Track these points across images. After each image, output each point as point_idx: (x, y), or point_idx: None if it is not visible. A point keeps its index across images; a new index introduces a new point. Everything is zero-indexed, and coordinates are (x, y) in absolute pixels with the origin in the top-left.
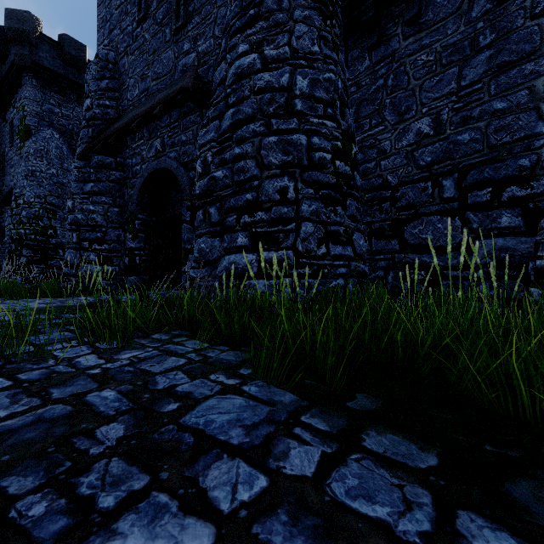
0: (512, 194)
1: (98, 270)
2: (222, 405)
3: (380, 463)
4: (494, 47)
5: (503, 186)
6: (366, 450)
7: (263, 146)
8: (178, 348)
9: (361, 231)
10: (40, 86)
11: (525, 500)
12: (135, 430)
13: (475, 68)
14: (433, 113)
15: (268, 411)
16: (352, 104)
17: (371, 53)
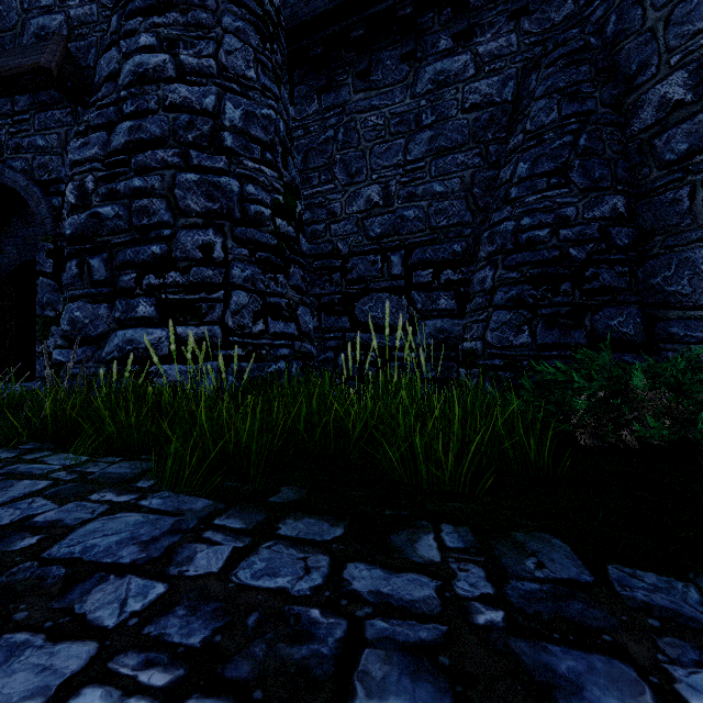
0: (449, 277)
1: None
2: (109, 526)
3: (291, 545)
4: (434, 129)
5: (441, 269)
6: (280, 537)
7: (179, 184)
8: (35, 468)
9: (308, 305)
10: None
11: (401, 544)
12: None
13: (419, 145)
14: (383, 182)
15: (173, 522)
16: (299, 151)
17: (321, 96)
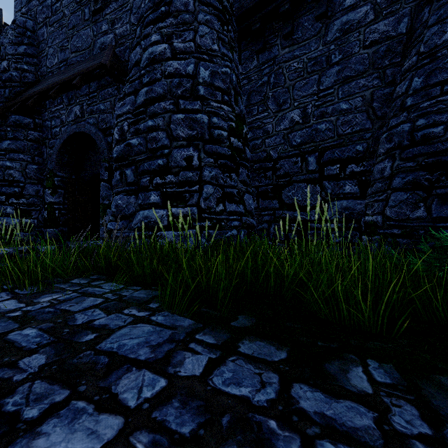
0: (352, 169)
1: (15, 223)
2: (133, 332)
3: (248, 361)
4: (341, 64)
5: (347, 164)
6: (240, 354)
7: (173, 121)
8: (96, 290)
9: (251, 193)
10: None
11: (335, 372)
12: (56, 358)
13: (329, 77)
14: (302, 107)
15: (170, 334)
16: (244, 93)
17: (259, 55)
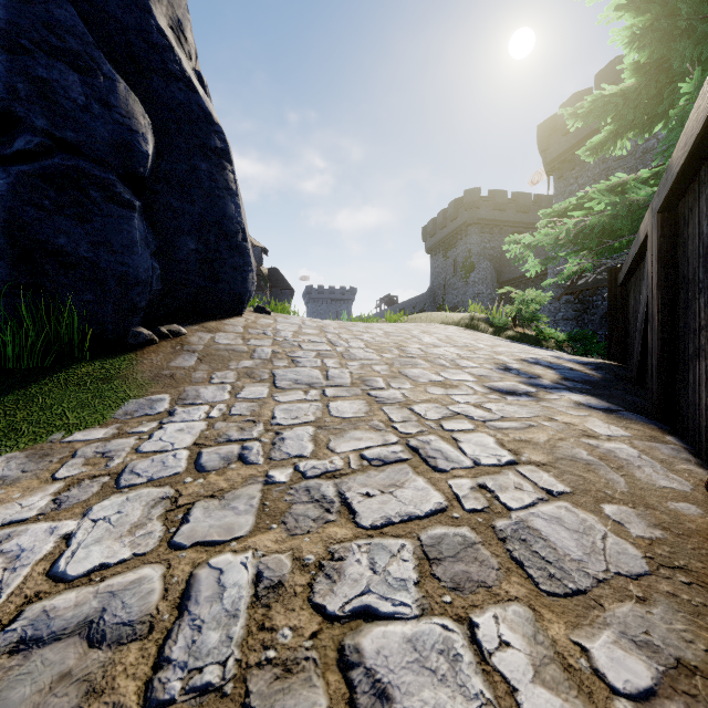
0: None
1: None
2: None
3: None
4: None
5: None
6: None
7: None
8: None
9: None
10: (479, 232)
11: None
12: None
13: None
14: None
15: None
16: None
17: None
